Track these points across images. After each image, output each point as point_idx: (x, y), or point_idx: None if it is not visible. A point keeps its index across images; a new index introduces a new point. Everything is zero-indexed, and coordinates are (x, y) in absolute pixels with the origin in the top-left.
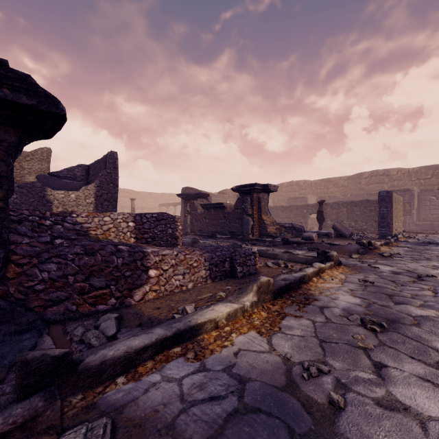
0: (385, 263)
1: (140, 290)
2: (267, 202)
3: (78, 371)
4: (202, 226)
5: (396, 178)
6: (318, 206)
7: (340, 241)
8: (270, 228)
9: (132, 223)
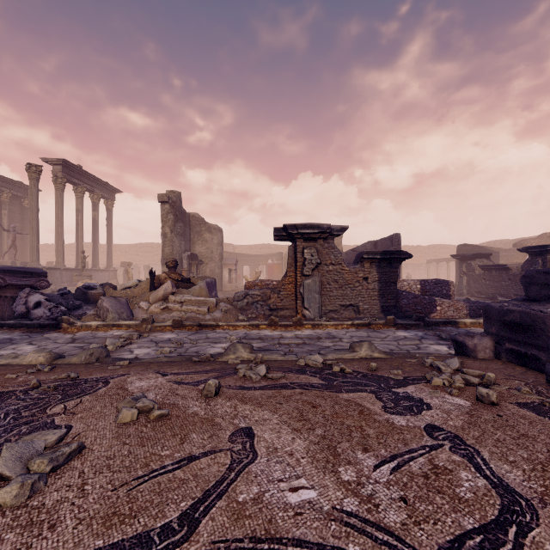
0: None
1: (433, 314)
2: None
3: (425, 320)
4: (480, 288)
5: None
6: None
7: None
8: None
9: (418, 285)
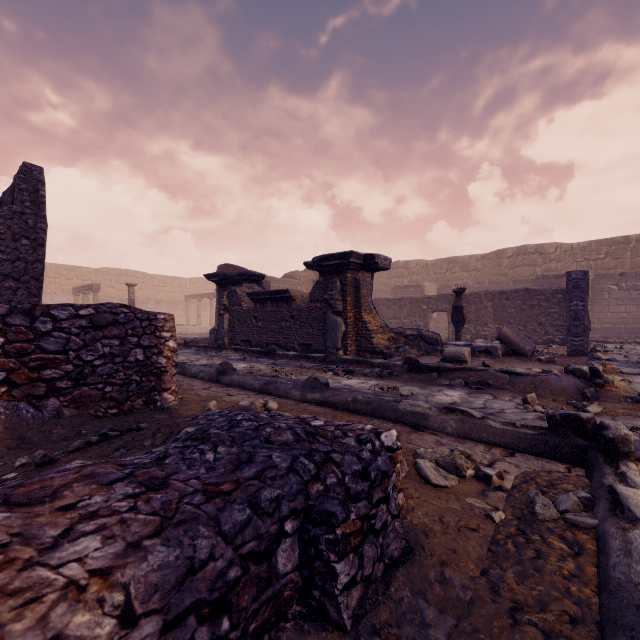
0: None
1: None
2: (370, 288)
3: None
4: (250, 334)
5: (553, 258)
6: (446, 299)
7: (516, 363)
8: (378, 337)
9: None
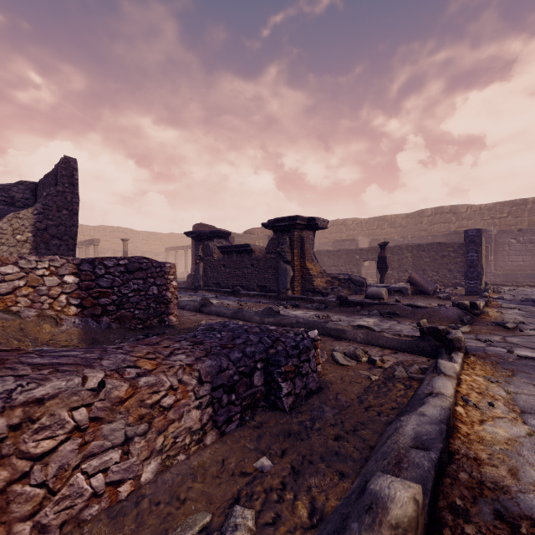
0: (526, 345)
1: None
2: (312, 243)
3: None
4: (219, 278)
5: (465, 217)
6: (375, 251)
7: (421, 300)
8: (318, 280)
9: (71, 277)
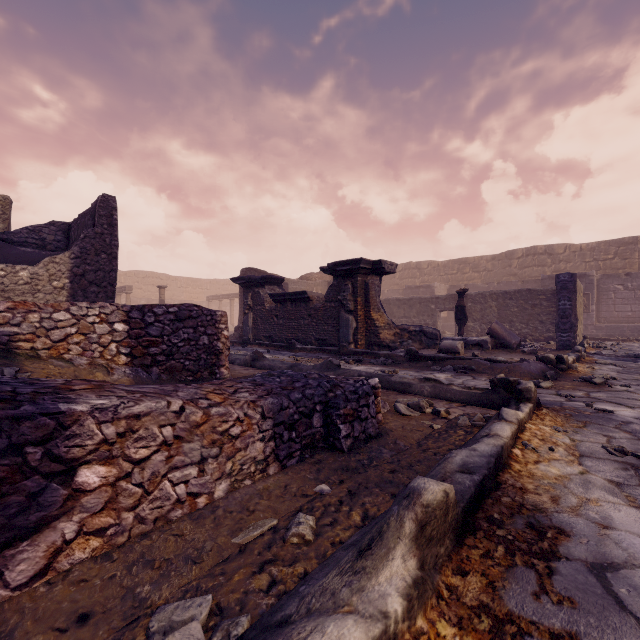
0: (610, 400)
1: (37, 542)
2: (378, 290)
3: None
4: (272, 330)
5: (562, 259)
6: (453, 299)
7: (503, 354)
8: (385, 332)
9: (121, 324)
